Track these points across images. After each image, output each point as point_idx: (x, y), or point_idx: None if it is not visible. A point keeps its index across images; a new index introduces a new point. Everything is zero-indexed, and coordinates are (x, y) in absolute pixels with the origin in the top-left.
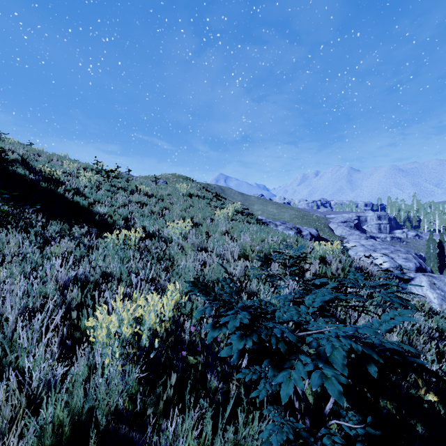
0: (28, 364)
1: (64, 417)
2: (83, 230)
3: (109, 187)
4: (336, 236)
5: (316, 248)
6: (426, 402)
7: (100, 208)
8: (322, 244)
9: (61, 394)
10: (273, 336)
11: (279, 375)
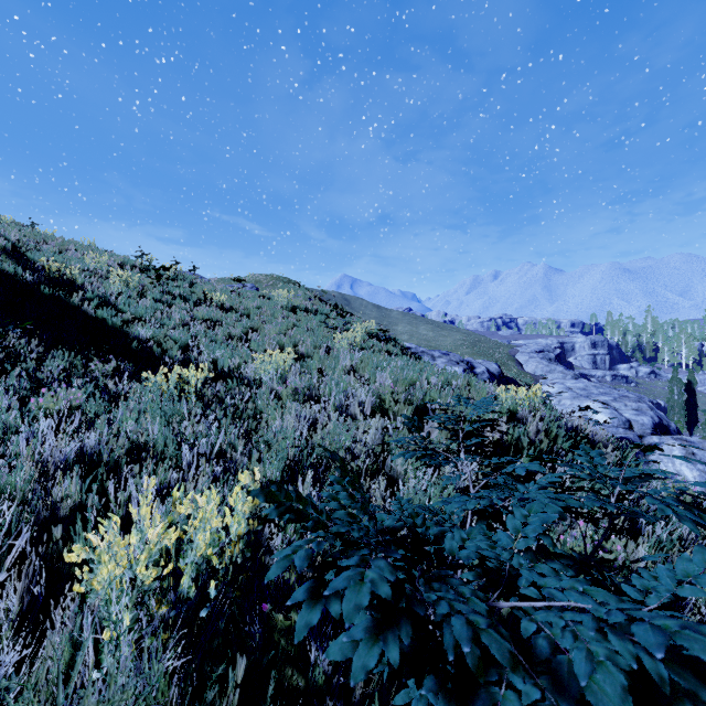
0: None
1: None
2: (109, 366)
3: (160, 295)
4: (527, 374)
5: (501, 396)
6: None
7: (141, 328)
8: (511, 389)
9: None
10: (447, 623)
11: None
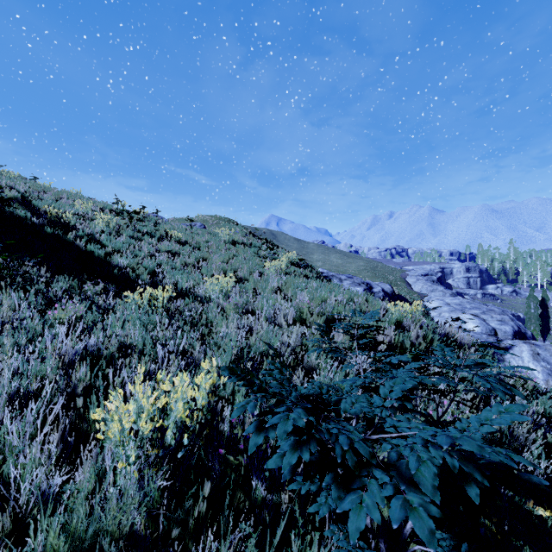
0: (15, 472)
1: (58, 548)
2: (98, 287)
3: (132, 233)
4: (414, 293)
5: (391, 310)
6: (536, 515)
7: (119, 258)
8: (398, 305)
9: (56, 515)
10: (338, 443)
11: (346, 500)
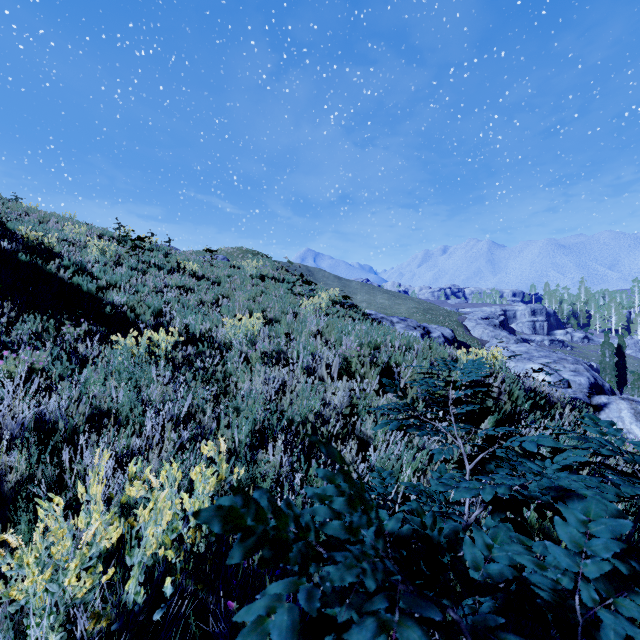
0: None
1: None
2: (80, 330)
3: (135, 264)
4: (474, 339)
5: (463, 359)
6: None
7: (115, 294)
8: (472, 352)
9: None
10: None
11: None
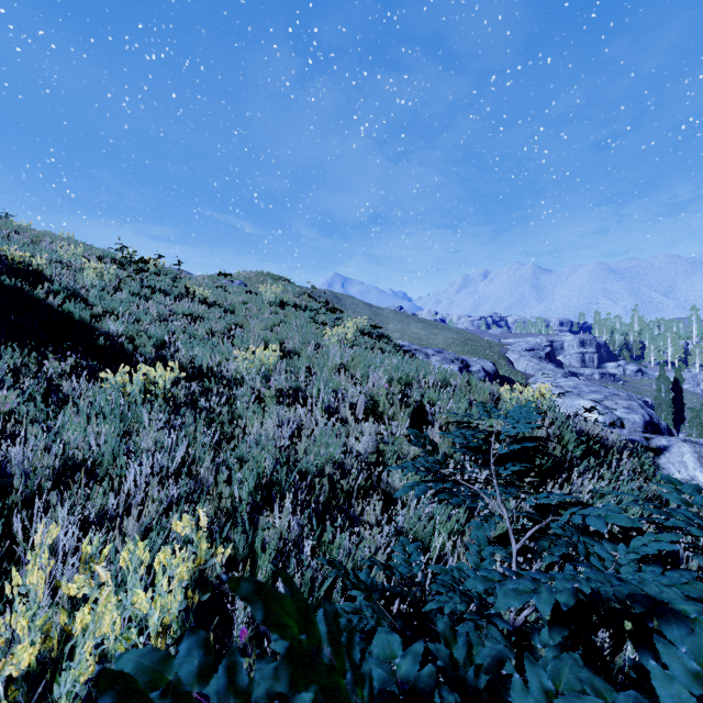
0: None
1: None
2: (66, 365)
3: (138, 289)
4: (517, 372)
5: (506, 397)
6: None
7: (112, 323)
8: (516, 389)
9: None
10: None
11: None
